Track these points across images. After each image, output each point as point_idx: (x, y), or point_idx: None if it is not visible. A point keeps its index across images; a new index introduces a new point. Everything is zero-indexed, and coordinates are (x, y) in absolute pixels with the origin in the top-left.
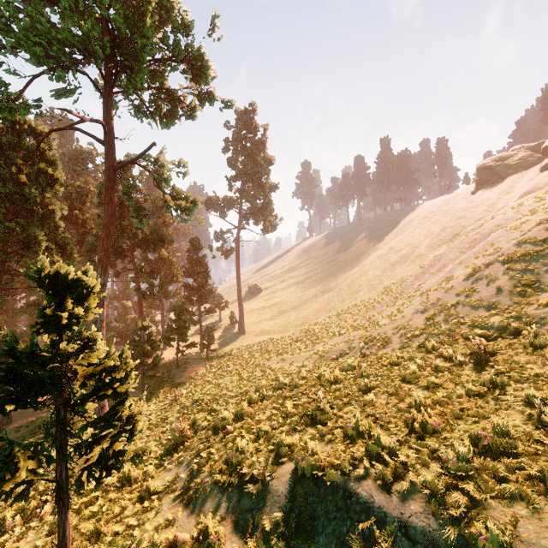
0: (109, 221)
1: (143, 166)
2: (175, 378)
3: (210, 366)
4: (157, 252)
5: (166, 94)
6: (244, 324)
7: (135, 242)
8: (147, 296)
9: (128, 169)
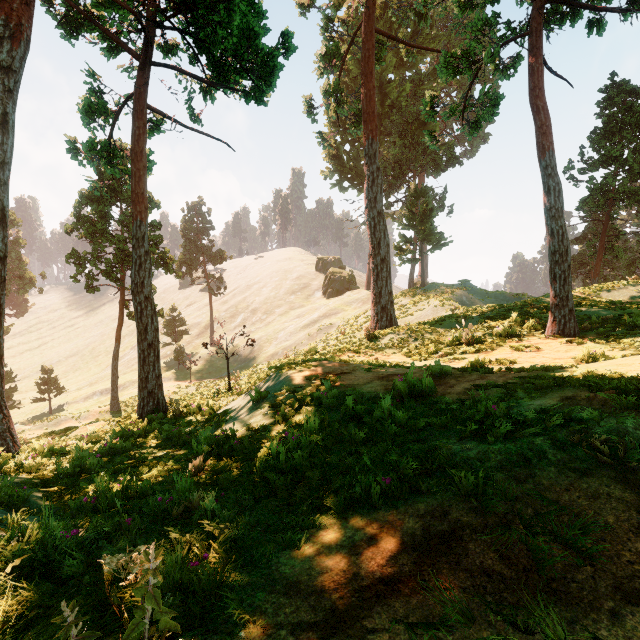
0: None
1: None
2: None
3: None
4: None
5: None
6: None
7: None
8: None
9: None
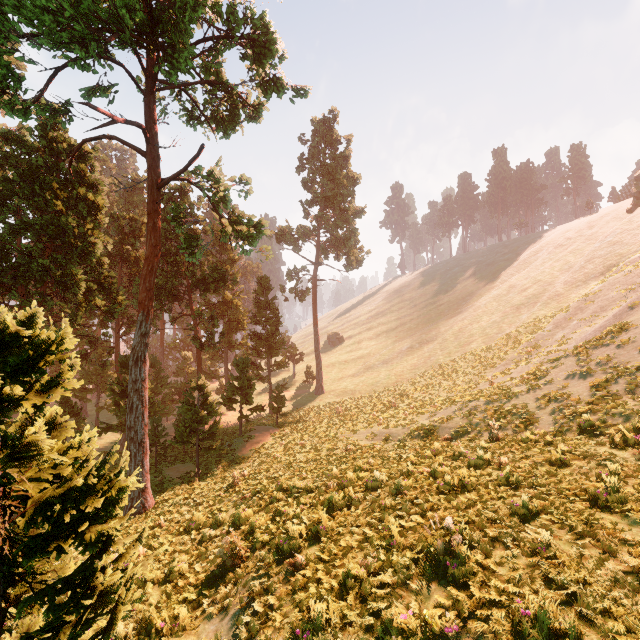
0: (152, 253)
1: (195, 183)
2: (236, 450)
3: (279, 437)
4: (220, 294)
5: (223, 89)
6: (322, 382)
7: (192, 282)
8: (206, 347)
9: (184, 195)
